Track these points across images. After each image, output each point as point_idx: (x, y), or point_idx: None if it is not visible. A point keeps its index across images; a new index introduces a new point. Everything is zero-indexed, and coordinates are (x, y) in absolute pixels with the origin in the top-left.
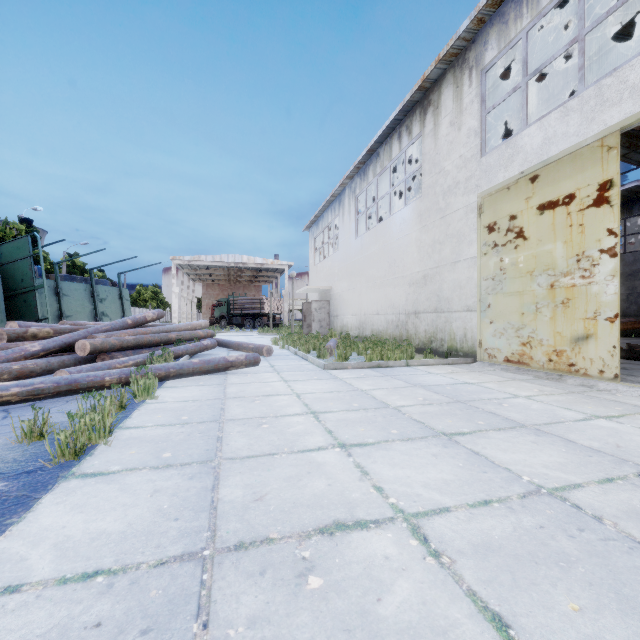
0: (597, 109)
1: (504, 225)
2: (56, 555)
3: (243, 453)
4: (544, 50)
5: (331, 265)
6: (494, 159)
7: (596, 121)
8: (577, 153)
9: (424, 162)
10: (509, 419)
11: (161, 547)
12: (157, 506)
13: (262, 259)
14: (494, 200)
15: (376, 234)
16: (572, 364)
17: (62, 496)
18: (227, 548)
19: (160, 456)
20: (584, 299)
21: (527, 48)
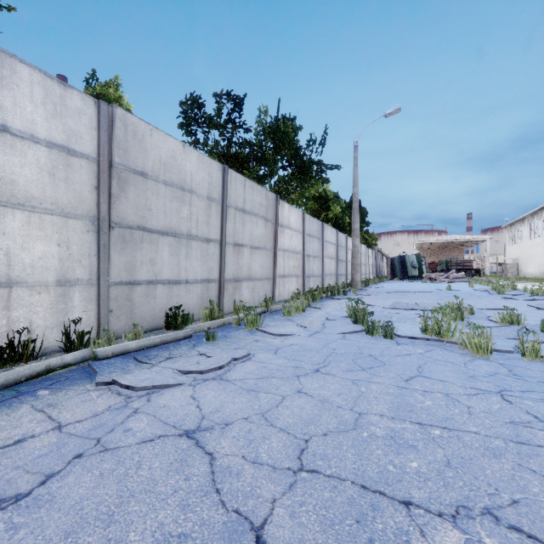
0: None
1: None
2: None
3: None
4: None
5: (518, 248)
6: None
7: None
8: None
9: None
10: None
11: None
12: None
13: (469, 236)
14: None
15: (537, 241)
16: None
17: None
18: None
19: None
20: None
21: None
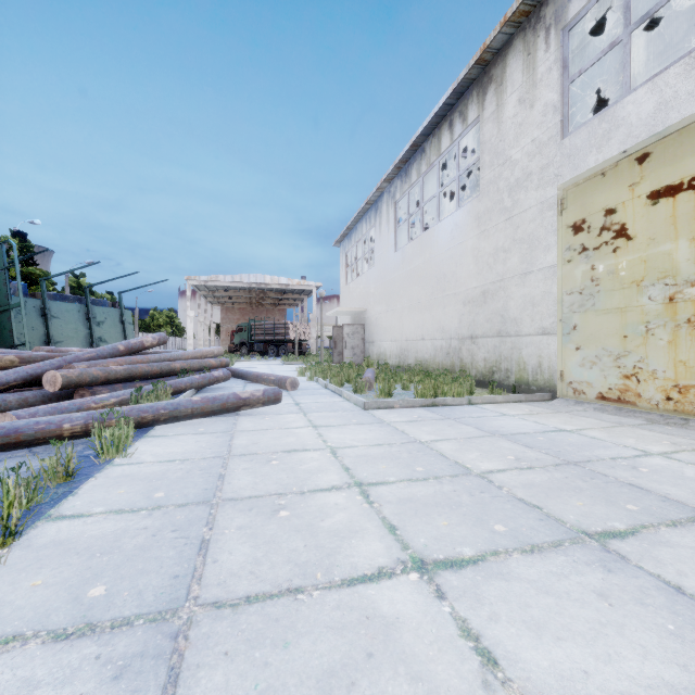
0: None
1: (597, 222)
2: None
3: (240, 587)
4: (637, 8)
5: (366, 283)
6: (582, 139)
7: None
8: None
9: (483, 153)
10: (672, 499)
11: None
12: None
13: (287, 279)
14: (582, 191)
15: (421, 244)
16: None
17: None
18: None
19: (82, 595)
20: None
21: None
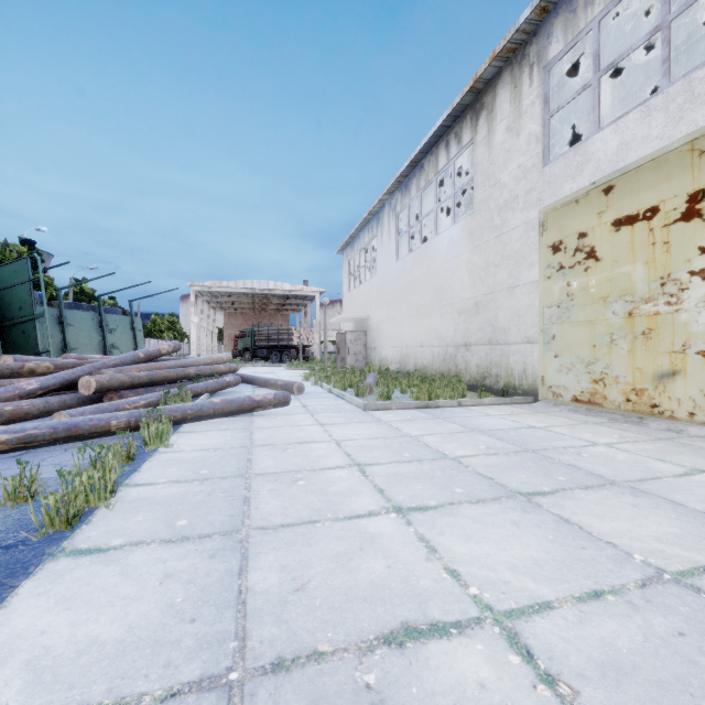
0: (686, 107)
1: (572, 244)
2: (27, 680)
3: (276, 520)
4: (614, 45)
5: (368, 291)
6: (559, 168)
7: (685, 121)
8: (661, 159)
9: (476, 174)
10: (594, 474)
11: (171, 666)
12: (168, 599)
13: (290, 285)
14: (560, 215)
15: (420, 256)
16: (655, 405)
17: (46, 583)
18: (261, 668)
19: (173, 524)
20: (670, 329)
21: (599, 39)
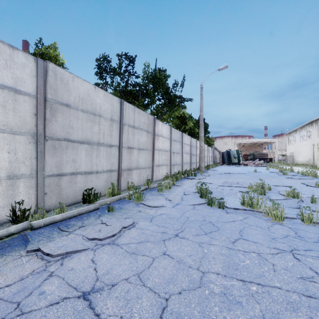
0: None
1: None
2: None
3: None
4: None
5: (293, 146)
6: (318, 139)
7: None
8: None
9: (311, 134)
10: None
11: None
12: None
13: (266, 139)
14: (318, 144)
15: (304, 143)
16: None
17: None
18: None
19: None
20: None
21: None
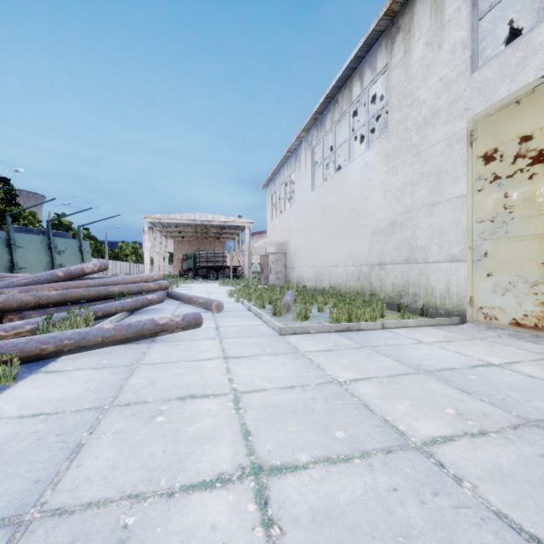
0: None
1: (510, 150)
2: None
3: None
4: None
5: (287, 219)
6: (493, 70)
7: None
8: None
9: (391, 97)
10: None
11: None
12: None
13: (225, 217)
14: (494, 121)
15: (334, 183)
16: None
17: None
18: None
19: None
20: None
21: None
